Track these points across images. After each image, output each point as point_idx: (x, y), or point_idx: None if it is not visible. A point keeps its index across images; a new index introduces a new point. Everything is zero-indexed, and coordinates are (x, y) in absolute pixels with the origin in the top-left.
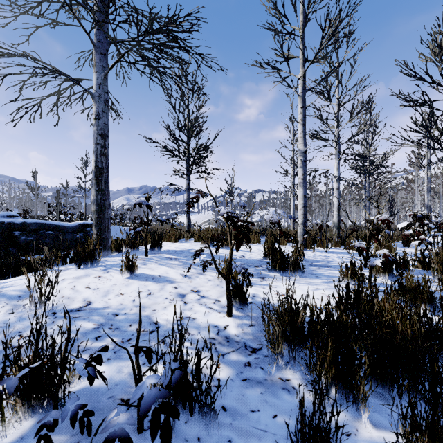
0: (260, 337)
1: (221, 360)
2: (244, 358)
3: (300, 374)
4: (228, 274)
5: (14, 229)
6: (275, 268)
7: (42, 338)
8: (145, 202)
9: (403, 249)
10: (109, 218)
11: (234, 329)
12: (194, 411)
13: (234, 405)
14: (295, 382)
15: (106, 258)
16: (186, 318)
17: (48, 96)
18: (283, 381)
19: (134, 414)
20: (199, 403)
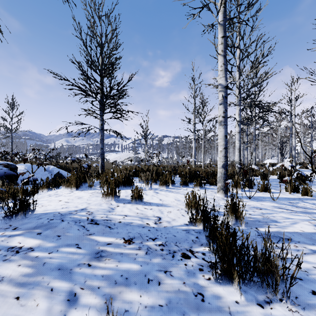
0: None
1: None
2: None
3: None
4: None
5: None
6: (228, 275)
7: None
8: None
9: None
10: None
11: None
12: None
13: None
14: None
15: None
16: None
17: None
18: None
19: None
20: None
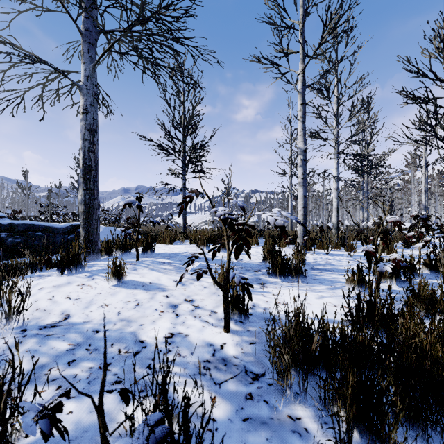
0: (263, 358)
1: (217, 391)
2: (245, 388)
3: (312, 410)
4: (226, 284)
5: (1, 230)
6: (275, 273)
7: None
8: (135, 202)
9: (404, 251)
10: (98, 219)
11: (232, 349)
12: None
13: None
14: (307, 421)
15: (95, 262)
16: (177, 334)
17: (31, 88)
18: (292, 420)
19: None
20: None
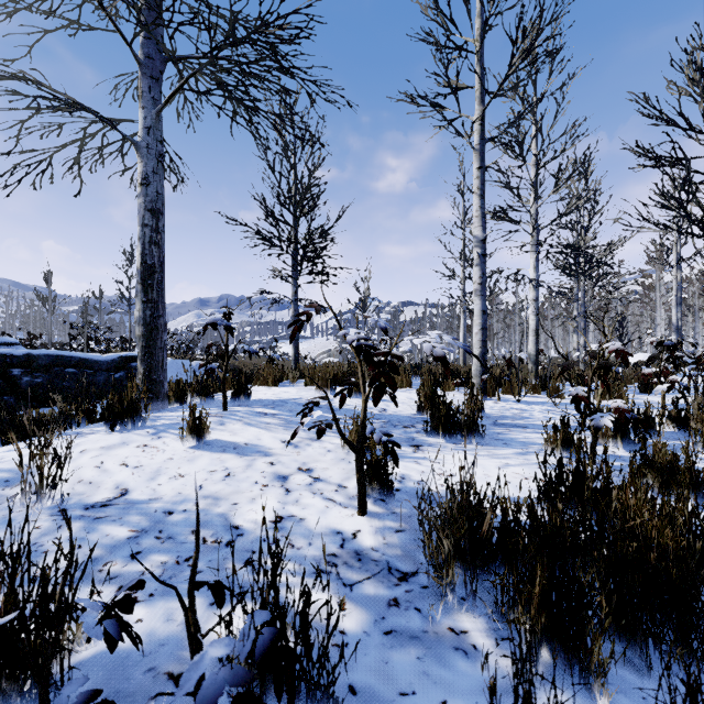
0: (414, 552)
1: (348, 595)
2: (388, 592)
3: (484, 621)
4: (360, 443)
5: (12, 365)
6: (436, 430)
7: (22, 568)
8: (223, 321)
9: (641, 397)
10: (165, 347)
11: (369, 538)
12: (298, 697)
13: (371, 683)
14: (476, 636)
15: (160, 413)
16: (289, 517)
17: (63, 147)
18: (456, 633)
19: (190, 703)
20: (308, 682)
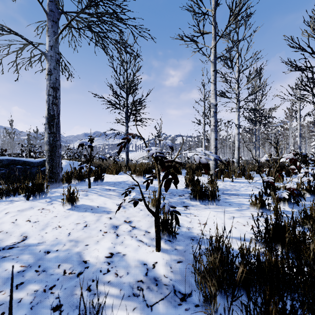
0: (189, 277)
1: (149, 314)
2: (174, 310)
3: None
4: (157, 211)
5: None
6: (195, 198)
7: None
8: (87, 143)
9: (287, 179)
10: (60, 156)
11: (162, 267)
12: None
13: None
14: None
15: (56, 189)
16: (116, 254)
17: (7, 55)
18: None
19: None
20: None
